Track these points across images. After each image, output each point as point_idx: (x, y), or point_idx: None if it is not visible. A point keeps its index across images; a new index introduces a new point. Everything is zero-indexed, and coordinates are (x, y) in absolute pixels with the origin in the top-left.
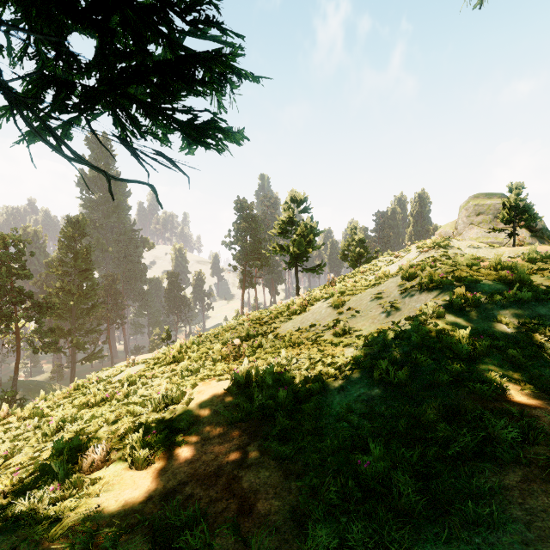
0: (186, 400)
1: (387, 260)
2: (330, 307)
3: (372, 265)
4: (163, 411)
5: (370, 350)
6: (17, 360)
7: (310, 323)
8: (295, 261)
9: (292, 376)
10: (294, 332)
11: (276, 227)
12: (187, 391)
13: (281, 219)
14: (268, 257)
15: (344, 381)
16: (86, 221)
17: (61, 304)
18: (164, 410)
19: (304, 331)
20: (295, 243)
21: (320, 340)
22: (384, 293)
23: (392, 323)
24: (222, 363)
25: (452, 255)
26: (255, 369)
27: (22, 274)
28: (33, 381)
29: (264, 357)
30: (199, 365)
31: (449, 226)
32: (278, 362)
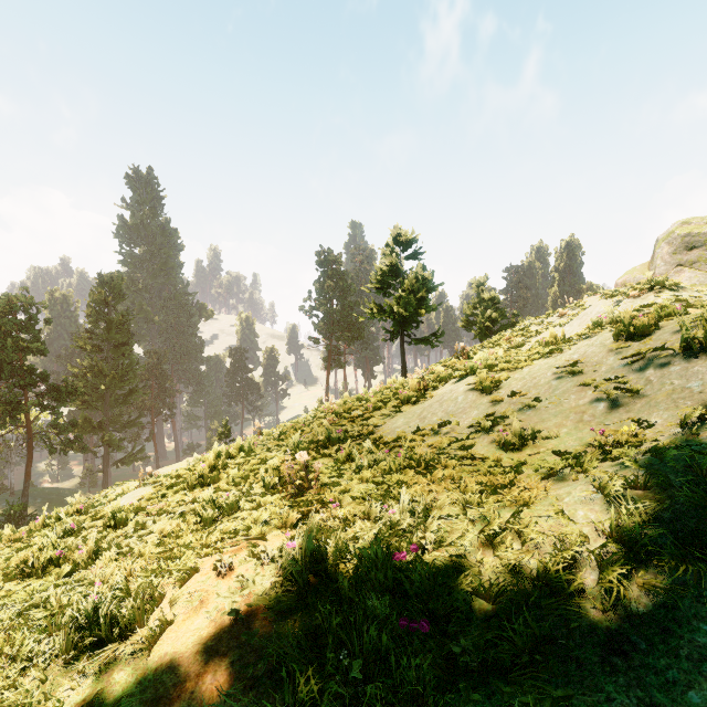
0: (151, 629)
1: (544, 322)
2: (472, 390)
3: (521, 329)
4: (81, 664)
5: (663, 504)
6: (28, 462)
7: (439, 419)
8: (400, 328)
9: (432, 565)
10: (409, 434)
11: (373, 280)
12: (168, 589)
13: (380, 269)
14: (361, 327)
15: (607, 612)
16: (122, 280)
17: (90, 389)
18: (91, 654)
19: (428, 433)
20: (400, 302)
21: (472, 456)
22: (583, 364)
23: (636, 423)
24: (277, 493)
25: (691, 300)
26: (335, 541)
27: (33, 348)
28: (55, 488)
29: (356, 488)
30: (241, 493)
31: (639, 271)
32: (392, 516)
